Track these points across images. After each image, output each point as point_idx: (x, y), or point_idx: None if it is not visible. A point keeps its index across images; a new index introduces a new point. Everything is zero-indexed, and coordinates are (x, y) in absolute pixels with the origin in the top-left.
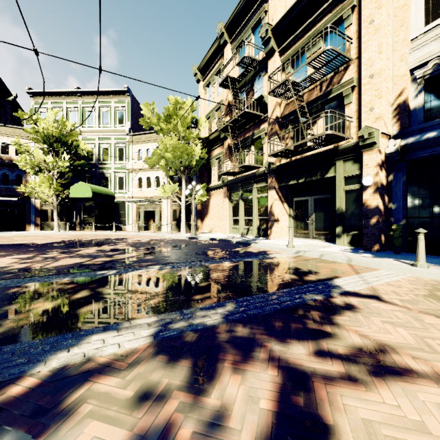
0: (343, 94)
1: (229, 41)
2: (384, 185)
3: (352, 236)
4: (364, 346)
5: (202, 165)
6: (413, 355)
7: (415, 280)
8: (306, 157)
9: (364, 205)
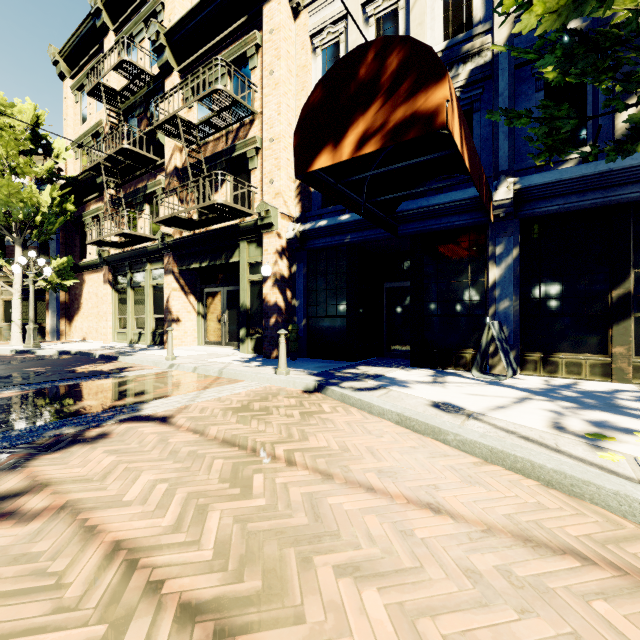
0: (247, 155)
1: (113, 28)
2: (286, 278)
3: (256, 340)
4: (3, 492)
5: (70, 224)
6: (60, 490)
7: (260, 391)
8: (207, 232)
9: (265, 301)
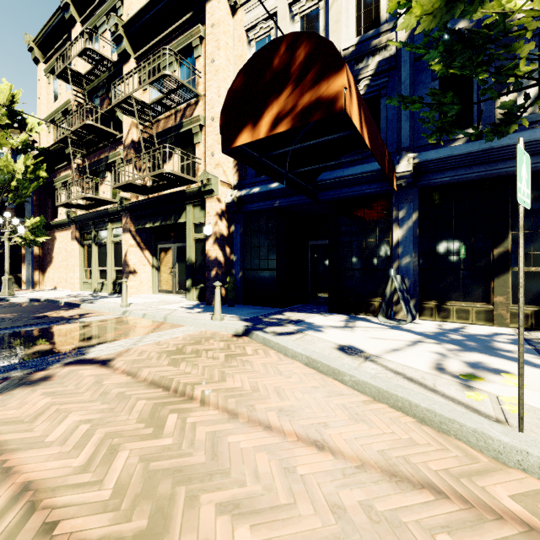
0: (193, 131)
1: (80, 20)
2: (225, 236)
3: (200, 289)
4: None
5: (43, 189)
6: None
7: (196, 335)
8: (158, 197)
9: (207, 256)
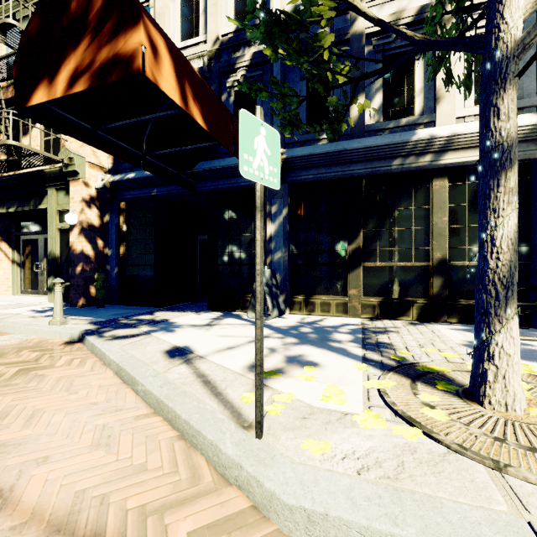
0: None
1: None
2: (96, 227)
3: (65, 289)
4: None
5: None
6: None
7: (12, 345)
8: (10, 175)
9: (71, 250)
